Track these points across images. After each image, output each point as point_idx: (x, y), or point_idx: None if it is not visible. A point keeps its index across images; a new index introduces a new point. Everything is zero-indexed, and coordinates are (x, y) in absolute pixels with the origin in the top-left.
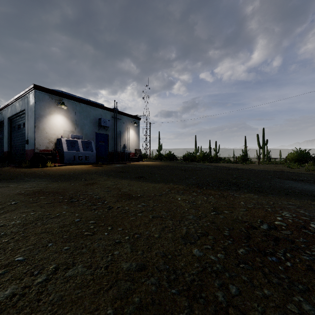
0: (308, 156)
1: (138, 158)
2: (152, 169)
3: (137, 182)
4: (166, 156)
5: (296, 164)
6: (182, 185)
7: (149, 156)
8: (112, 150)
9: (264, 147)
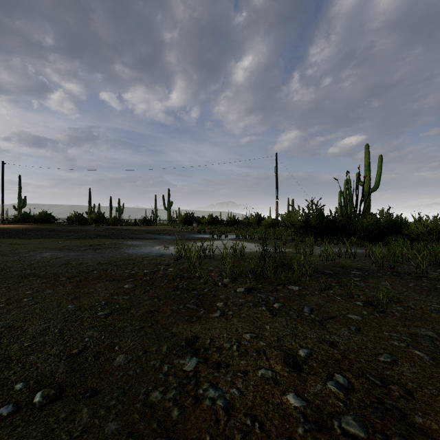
0: (194, 218)
1: None
2: (24, 231)
3: (15, 240)
4: (38, 217)
5: (181, 225)
6: (63, 238)
7: (2, 218)
8: None
9: (169, 209)
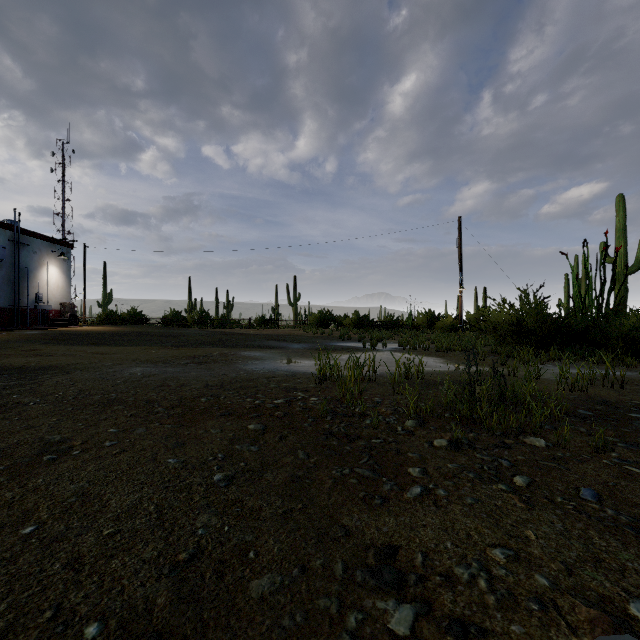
0: (332, 318)
1: (69, 320)
2: (110, 336)
3: (98, 347)
4: (126, 316)
5: (314, 327)
6: (157, 346)
7: (84, 317)
8: (10, 305)
9: (295, 304)
